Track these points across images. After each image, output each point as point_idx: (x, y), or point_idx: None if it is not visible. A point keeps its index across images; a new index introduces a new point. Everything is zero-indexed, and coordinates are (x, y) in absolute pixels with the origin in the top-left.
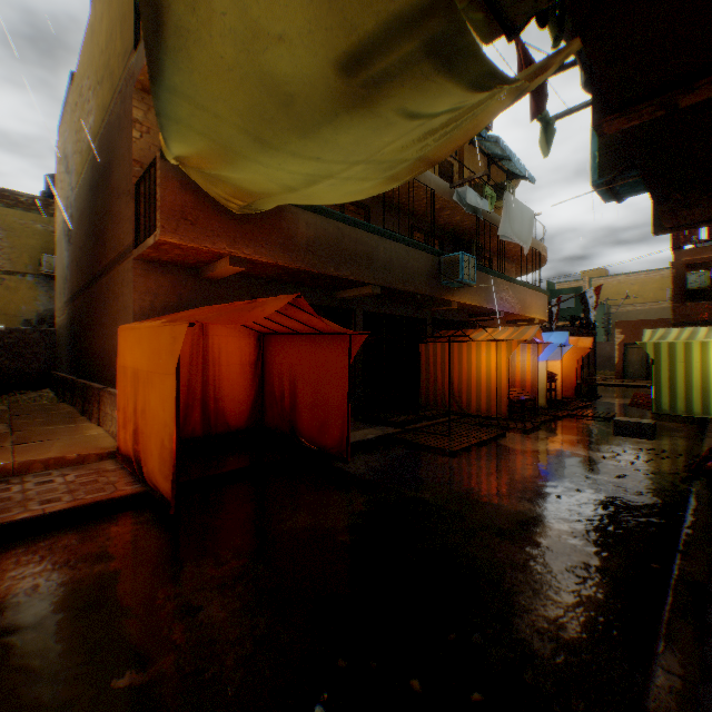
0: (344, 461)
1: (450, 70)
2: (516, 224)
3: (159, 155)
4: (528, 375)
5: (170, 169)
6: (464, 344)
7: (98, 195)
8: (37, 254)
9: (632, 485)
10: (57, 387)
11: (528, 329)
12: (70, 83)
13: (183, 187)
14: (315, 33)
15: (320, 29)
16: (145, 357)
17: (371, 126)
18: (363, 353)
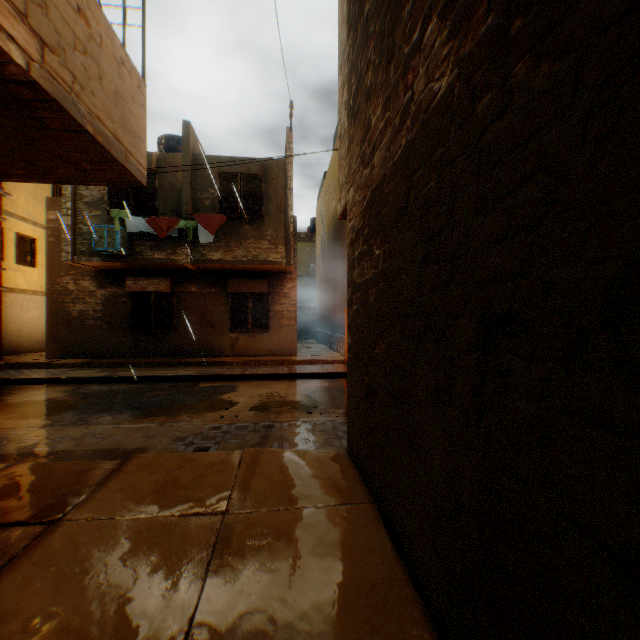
0: None
1: None
2: None
3: None
4: None
5: None
6: None
7: (336, 242)
8: (307, 264)
9: None
10: (317, 337)
11: None
12: (323, 177)
13: None
14: None
15: None
16: None
17: None
18: None
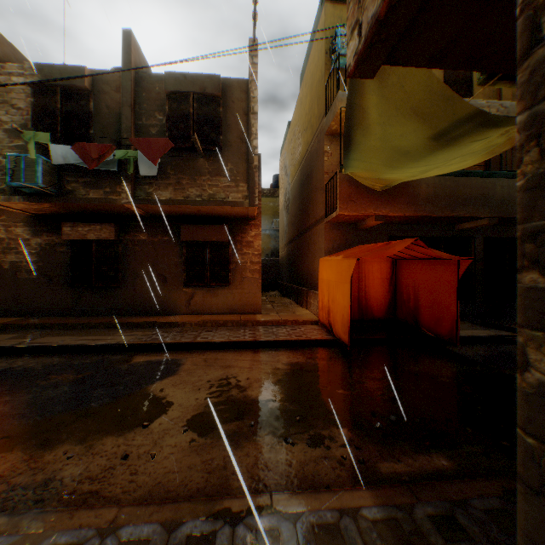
0: (452, 345)
1: (495, 126)
2: None
3: (338, 171)
4: None
5: (343, 176)
6: None
7: (304, 188)
8: (270, 219)
9: None
10: (280, 289)
11: None
12: (287, 128)
13: (349, 184)
14: (417, 131)
15: (419, 130)
16: (333, 274)
17: (455, 149)
18: (481, 271)
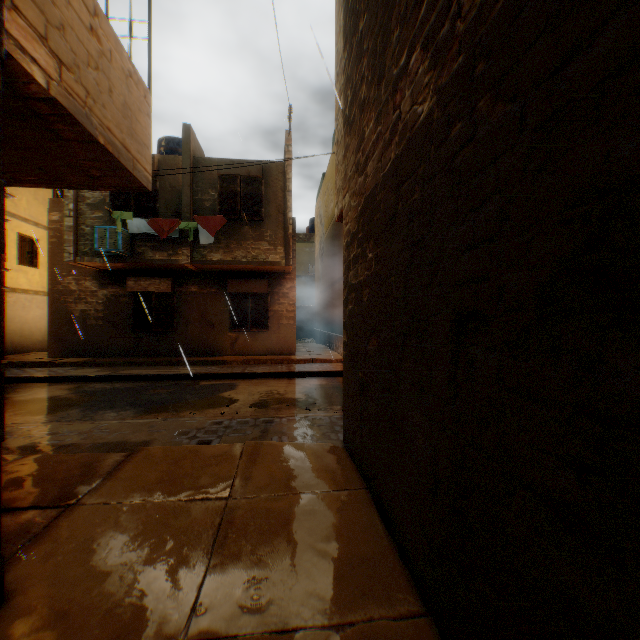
0: None
1: None
2: None
3: None
4: None
5: None
6: None
7: (335, 243)
8: (306, 265)
9: None
10: (316, 337)
11: None
12: (322, 178)
13: None
14: None
15: None
16: None
17: None
18: None
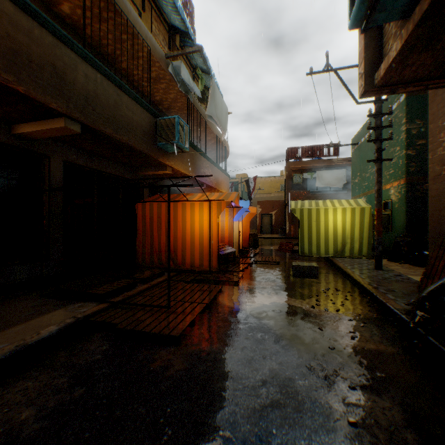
0: None
1: None
2: (218, 111)
3: None
4: (227, 232)
5: None
6: (179, 204)
7: None
8: None
9: (376, 350)
10: None
11: (231, 194)
12: None
13: None
14: None
15: None
16: None
17: None
18: (64, 210)
